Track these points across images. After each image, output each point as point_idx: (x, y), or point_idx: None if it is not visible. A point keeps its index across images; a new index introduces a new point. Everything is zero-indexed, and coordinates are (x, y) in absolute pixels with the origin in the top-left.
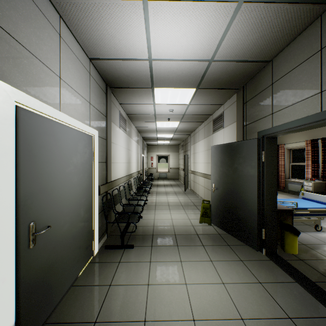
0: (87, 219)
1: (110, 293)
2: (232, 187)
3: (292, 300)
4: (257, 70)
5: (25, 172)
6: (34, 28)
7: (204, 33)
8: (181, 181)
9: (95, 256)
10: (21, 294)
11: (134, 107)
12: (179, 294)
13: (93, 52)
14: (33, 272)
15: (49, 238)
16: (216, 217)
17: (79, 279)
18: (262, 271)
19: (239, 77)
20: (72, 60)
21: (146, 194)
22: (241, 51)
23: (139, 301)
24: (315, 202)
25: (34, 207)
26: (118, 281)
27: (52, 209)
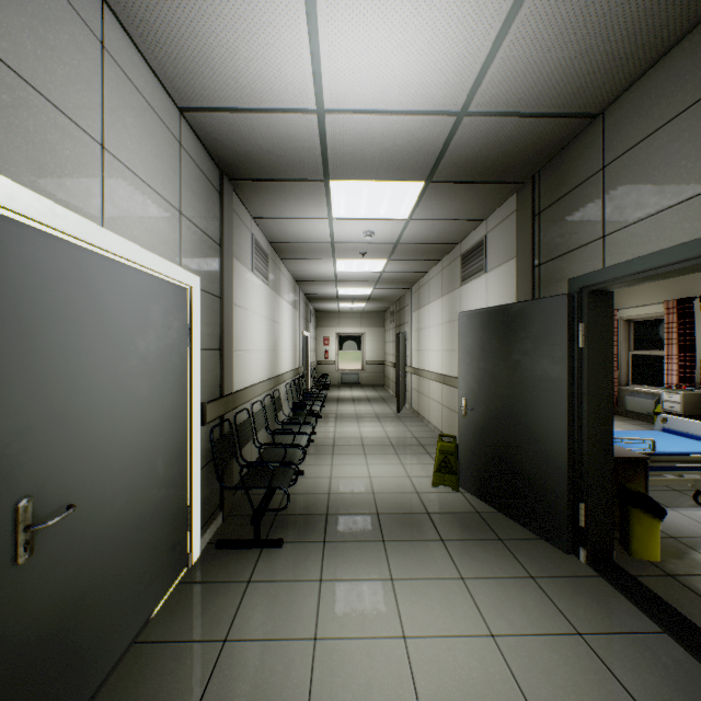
0: (173, 483)
1: (224, 662)
2: (508, 406)
3: (660, 679)
4: (567, 136)
5: (4, 374)
6: (30, 18)
7: (448, 44)
8: (389, 391)
9: (193, 567)
10: None
11: (285, 226)
12: (388, 665)
13: (188, 93)
14: (27, 622)
15: (71, 534)
16: (471, 474)
17: (153, 626)
18: (582, 604)
19: (525, 155)
20: (135, 109)
21: (313, 421)
22: (532, 90)
23: (292, 682)
24: (693, 440)
25: (31, 460)
26: (245, 631)
27: (81, 464)
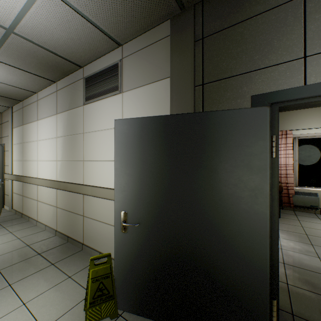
0: None
1: None
2: (190, 218)
3: None
4: None
5: None
6: None
7: None
8: None
9: None
10: None
11: None
12: None
13: None
14: None
15: None
16: (135, 292)
17: None
18: None
19: None
20: None
21: None
22: None
23: None
24: None
25: None
26: None
27: None
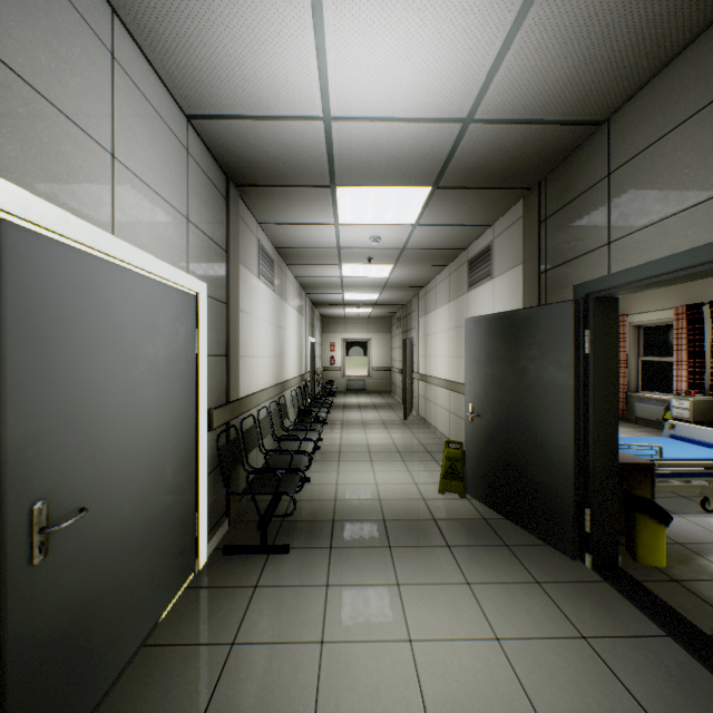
0: (181, 488)
1: (232, 664)
2: (514, 413)
3: (662, 681)
4: (573, 143)
5: (21, 380)
6: (45, 32)
7: (453, 54)
8: (396, 397)
9: (200, 572)
10: (10, 678)
11: (291, 232)
12: (394, 667)
13: (196, 101)
14: (41, 622)
15: (83, 537)
16: (478, 480)
17: (161, 630)
18: (587, 608)
19: (531, 161)
20: (144, 117)
21: (319, 428)
22: (537, 98)
23: (300, 684)
24: (701, 447)
25: (46, 464)
26: (253, 635)
27: (93, 468)
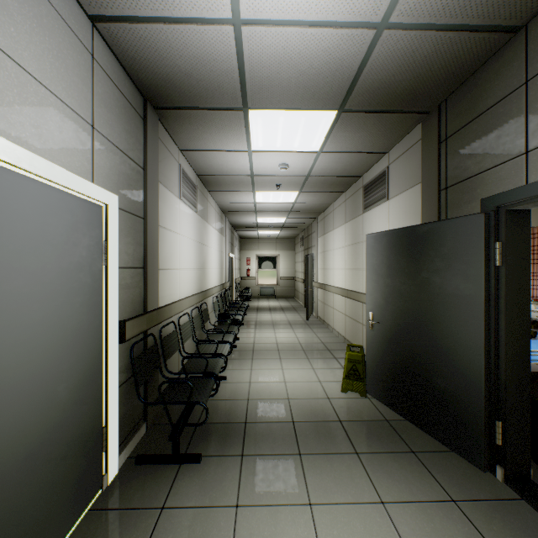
0: (81, 408)
1: None
2: (416, 322)
3: None
4: (482, 56)
5: None
6: None
7: None
8: (299, 301)
9: (108, 488)
10: None
11: (210, 159)
12: None
13: None
14: None
15: None
16: (378, 382)
17: None
18: None
19: (436, 80)
20: None
21: (235, 330)
22: None
23: None
24: None
25: None
26: None
27: None
